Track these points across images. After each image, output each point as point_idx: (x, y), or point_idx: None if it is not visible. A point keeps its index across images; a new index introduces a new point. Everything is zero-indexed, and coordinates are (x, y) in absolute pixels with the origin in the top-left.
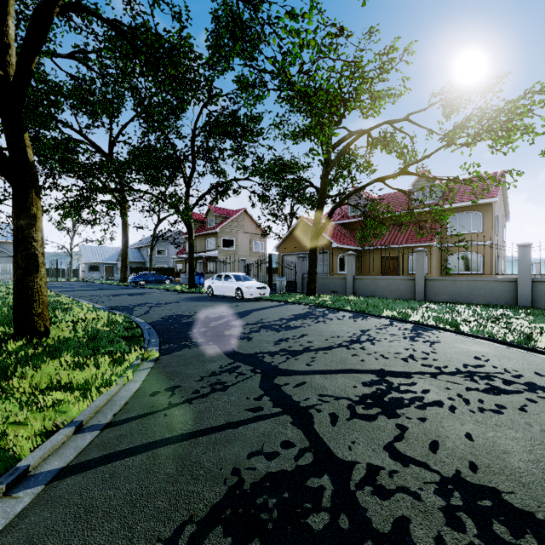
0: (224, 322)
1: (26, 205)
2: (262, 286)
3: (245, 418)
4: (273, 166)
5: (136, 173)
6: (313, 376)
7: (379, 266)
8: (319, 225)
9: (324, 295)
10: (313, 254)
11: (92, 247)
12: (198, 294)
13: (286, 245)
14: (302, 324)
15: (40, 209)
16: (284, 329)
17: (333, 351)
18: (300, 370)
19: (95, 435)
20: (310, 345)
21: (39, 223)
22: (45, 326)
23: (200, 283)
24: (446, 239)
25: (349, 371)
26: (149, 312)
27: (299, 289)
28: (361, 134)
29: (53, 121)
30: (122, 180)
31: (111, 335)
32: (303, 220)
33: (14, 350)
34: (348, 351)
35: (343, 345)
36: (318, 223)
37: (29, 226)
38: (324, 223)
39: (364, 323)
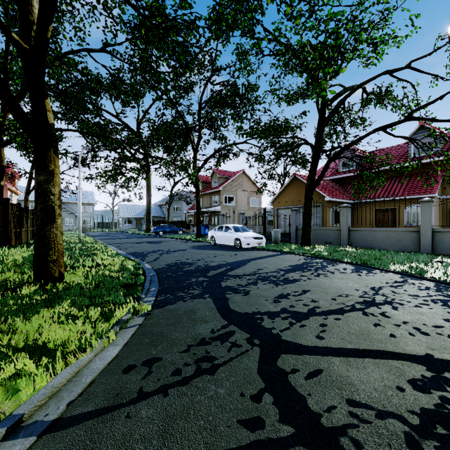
0: (222, 271)
1: (45, 162)
2: (259, 237)
3: (237, 445)
4: (269, 127)
5: (157, 145)
6: (330, 359)
7: (372, 219)
8: (314, 178)
9: (319, 246)
10: (308, 206)
11: (127, 205)
12: (203, 243)
13: (280, 200)
14: (301, 277)
15: (58, 166)
16: (283, 282)
17: (346, 316)
18: (309, 345)
19: (26, 447)
20: (315, 305)
21: (57, 179)
22: (60, 272)
23: (205, 233)
24: (449, 190)
25: (380, 354)
26: (158, 259)
27: (293, 240)
28: (358, 87)
29: (98, 110)
30: (146, 152)
31: (116, 281)
32: (296, 177)
33: (23, 295)
34: (366, 318)
35: (357, 308)
36: (312, 177)
37: (47, 181)
38: (319, 176)
39: (372, 278)
